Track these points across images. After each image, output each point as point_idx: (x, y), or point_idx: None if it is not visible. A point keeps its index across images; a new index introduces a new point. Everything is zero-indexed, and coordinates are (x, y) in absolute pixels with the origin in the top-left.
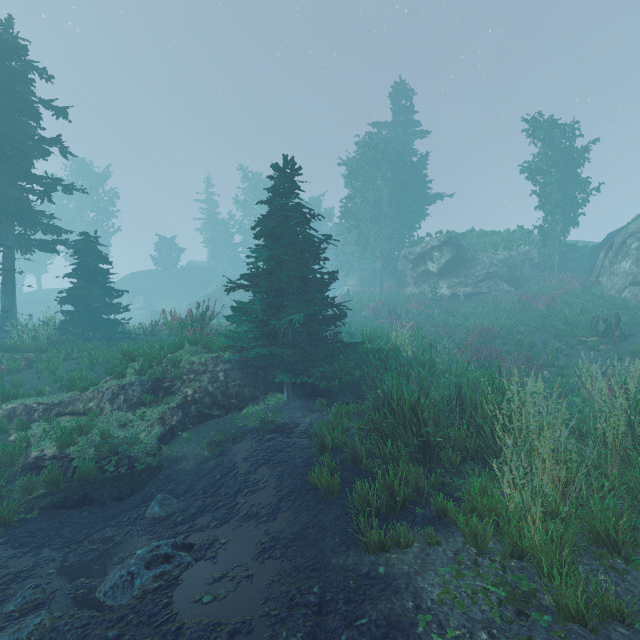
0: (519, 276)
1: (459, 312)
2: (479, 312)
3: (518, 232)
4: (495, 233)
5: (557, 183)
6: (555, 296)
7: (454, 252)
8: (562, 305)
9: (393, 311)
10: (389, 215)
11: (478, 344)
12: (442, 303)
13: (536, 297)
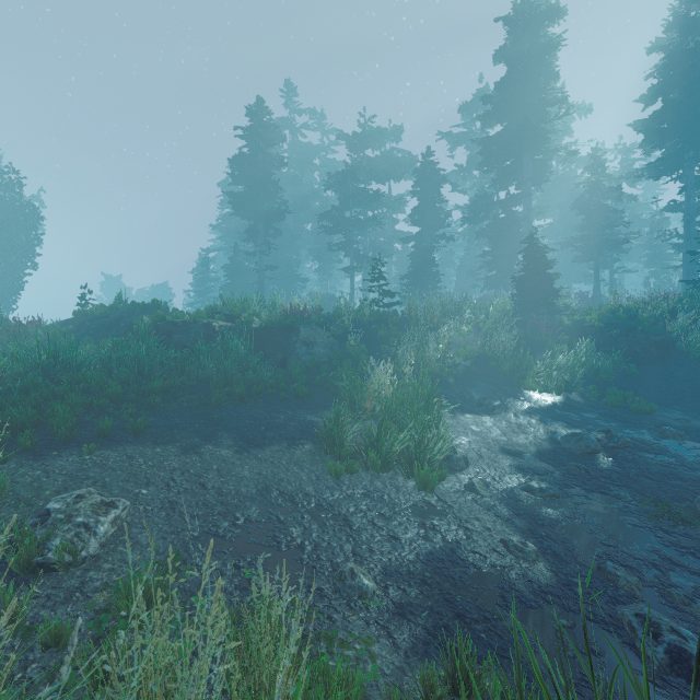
0: None
1: None
2: None
3: None
4: None
5: None
6: None
7: None
8: None
9: None
10: None
11: None
12: None
13: None
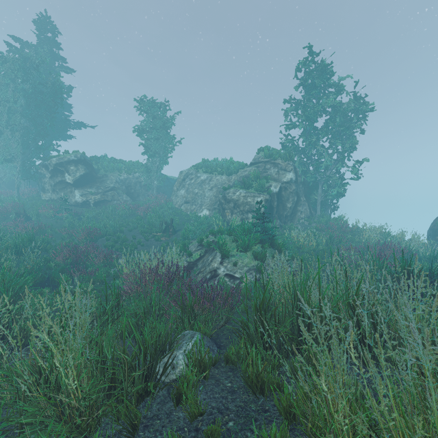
0: (135, 192)
1: (85, 216)
2: (101, 216)
3: (136, 163)
4: (122, 161)
5: (156, 138)
6: (152, 206)
7: (88, 169)
8: (150, 212)
9: (24, 214)
10: (28, 126)
11: (88, 241)
12: (77, 208)
13: (140, 207)
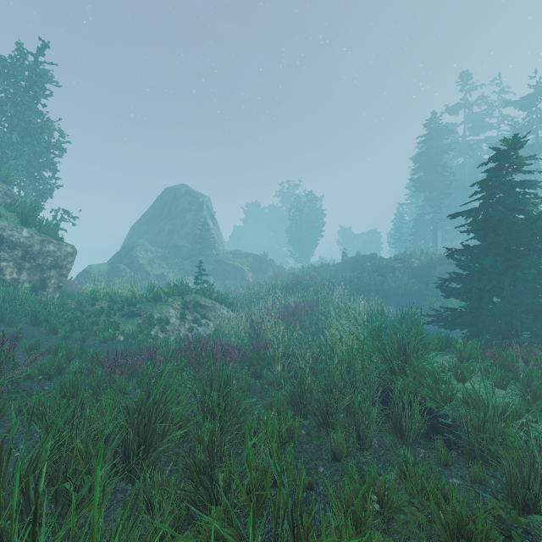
0: None
1: None
2: None
3: None
4: None
5: None
6: None
7: None
8: None
9: None
10: None
11: None
12: None
13: None
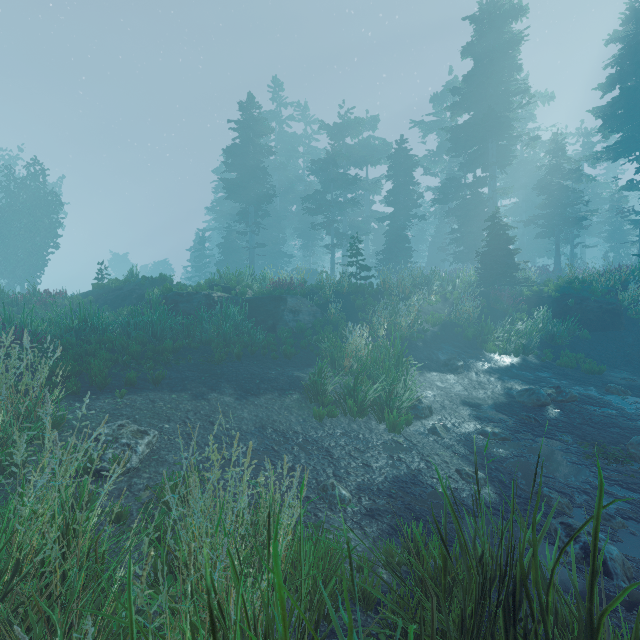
0: None
1: None
2: None
3: None
4: None
5: None
6: None
7: None
8: None
9: None
10: None
11: None
12: None
13: None
